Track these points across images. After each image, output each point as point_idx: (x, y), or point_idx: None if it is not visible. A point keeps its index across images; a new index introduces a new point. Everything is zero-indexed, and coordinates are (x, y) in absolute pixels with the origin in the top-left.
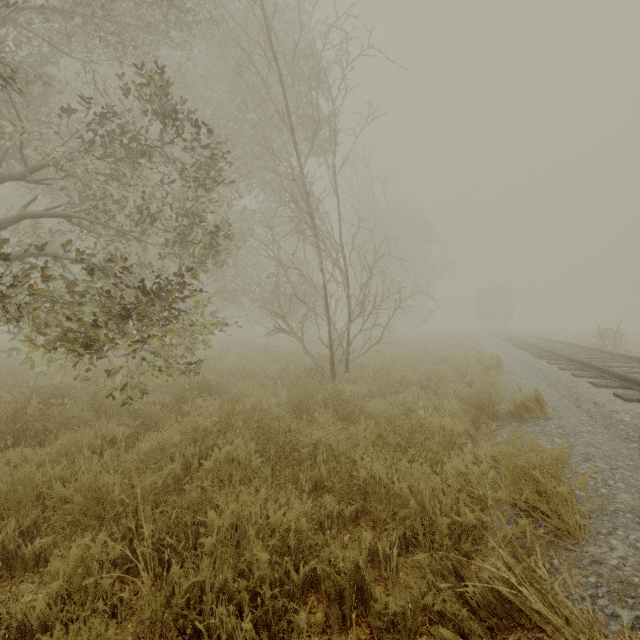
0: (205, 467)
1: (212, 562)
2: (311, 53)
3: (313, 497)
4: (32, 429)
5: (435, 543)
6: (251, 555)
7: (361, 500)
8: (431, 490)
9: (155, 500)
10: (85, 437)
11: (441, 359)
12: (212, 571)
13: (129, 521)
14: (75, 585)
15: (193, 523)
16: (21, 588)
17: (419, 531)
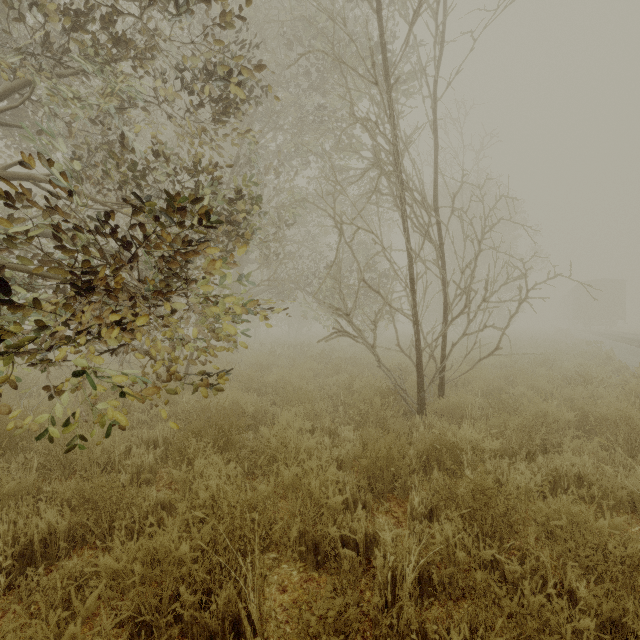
0: None
1: None
2: None
3: None
4: None
5: None
6: None
7: None
8: None
9: None
10: None
11: (586, 378)
12: None
13: None
14: None
15: None
16: None
17: None
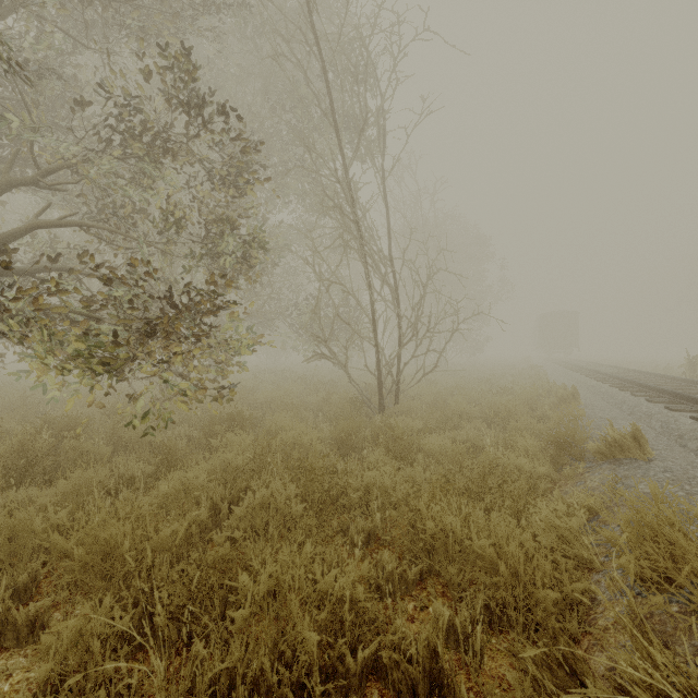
0: (236, 514)
1: (244, 642)
2: (357, 38)
3: (366, 552)
4: (41, 465)
5: (533, 622)
6: (294, 632)
7: (426, 558)
8: (524, 551)
9: (176, 554)
10: (98, 475)
11: (505, 390)
12: (244, 653)
13: (143, 582)
14: (71, 667)
15: (221, 585)
16: (9, 664)
17: (510, 605)
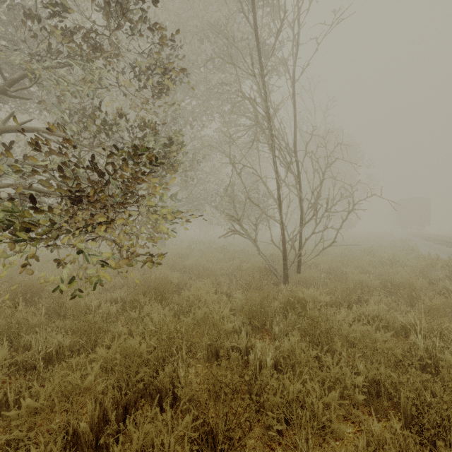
0: None
1: None
2: None
3: None
4: None
5: None
6: None
7: None
8: None
9: None
10: None
11: (393, 262)
12: None
13: None
14: None
15: None
16: None
17: None
